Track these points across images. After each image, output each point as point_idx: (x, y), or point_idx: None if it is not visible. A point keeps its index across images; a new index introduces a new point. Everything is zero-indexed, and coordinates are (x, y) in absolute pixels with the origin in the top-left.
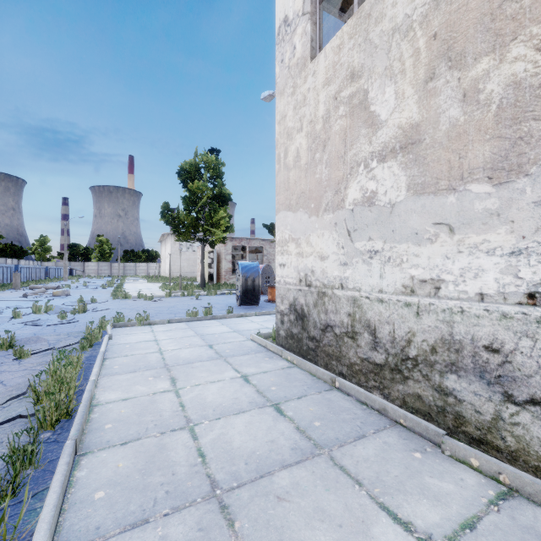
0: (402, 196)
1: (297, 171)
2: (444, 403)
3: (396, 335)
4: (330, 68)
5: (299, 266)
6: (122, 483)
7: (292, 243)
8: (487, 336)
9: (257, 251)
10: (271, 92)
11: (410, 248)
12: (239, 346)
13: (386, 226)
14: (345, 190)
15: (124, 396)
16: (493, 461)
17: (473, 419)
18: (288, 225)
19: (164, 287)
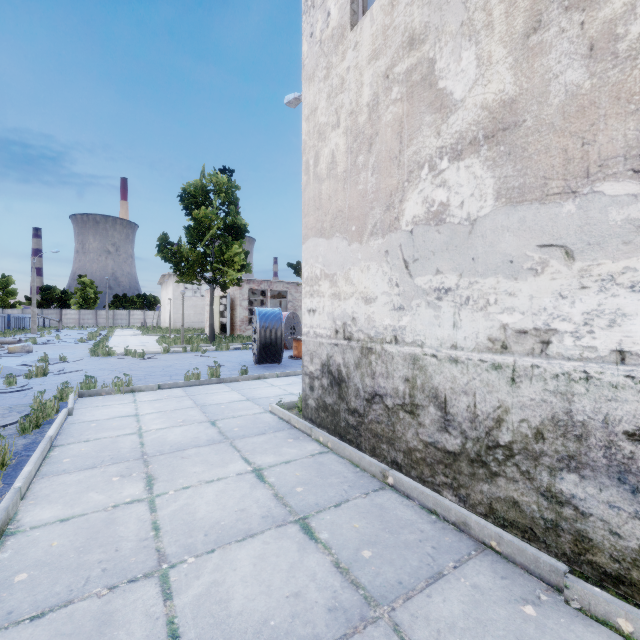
0: (488, 208)
1: (333, 182)
2: (556, 516)
3: (478, 410)
4: (378, 35)
5: (335, 312)
6: None
7: (326, 280)
8: (631, 418)
9: (280, 296)
10: (297, 95)
11: (500, 284)
12: (253, 421)
13: (463, 252)
14: (400, 204)
15: (65, 512)
16: None
17: (607, 544)
18: (320, 256)
19: (162, 341)
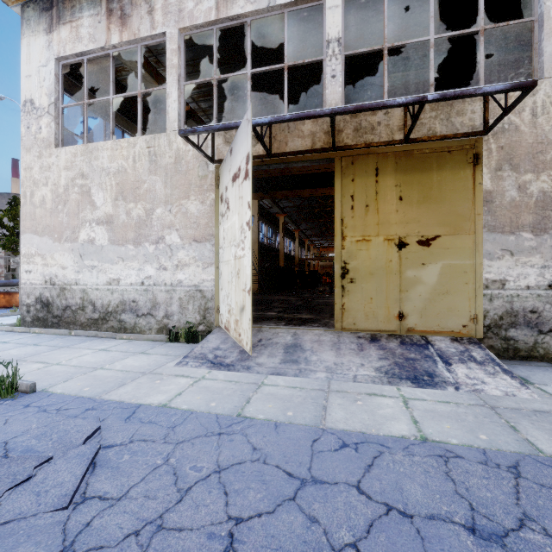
0: (107, 243)
1: (44, 210)
2: (121, 325)
3: (104, 303)
4: (69, 161)
5: (45, 272)
6: None
7: (39, 257)
8: (133, 297)
9: None
10: None
11: (109, 266)
12: None
13: (100, 255)
14: (79, 233)
15: None
16: (129, 334)
17: (129, 327)
18: (35, 244)
19: None
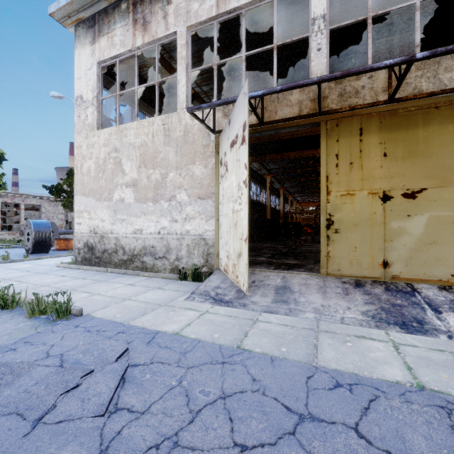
0: (133, 201)
1: (89, 178)
2: (143, 266)
3: (131, 248)
4: (106, 140)
5: (90, 224)
6: (31, 294)
7: (86, 212)
8: (152, 244)
9: (32, 208)
10: (60, 95)
11: (135, 219)
12: (50, 269)
13: (128, 210)
14: (113, 194)
15: None
16: (149, 273)
17: (149, 267)
18: (83, 203)
19: None
